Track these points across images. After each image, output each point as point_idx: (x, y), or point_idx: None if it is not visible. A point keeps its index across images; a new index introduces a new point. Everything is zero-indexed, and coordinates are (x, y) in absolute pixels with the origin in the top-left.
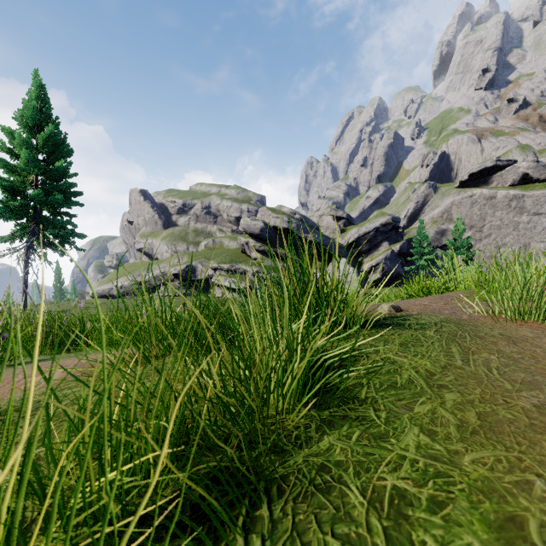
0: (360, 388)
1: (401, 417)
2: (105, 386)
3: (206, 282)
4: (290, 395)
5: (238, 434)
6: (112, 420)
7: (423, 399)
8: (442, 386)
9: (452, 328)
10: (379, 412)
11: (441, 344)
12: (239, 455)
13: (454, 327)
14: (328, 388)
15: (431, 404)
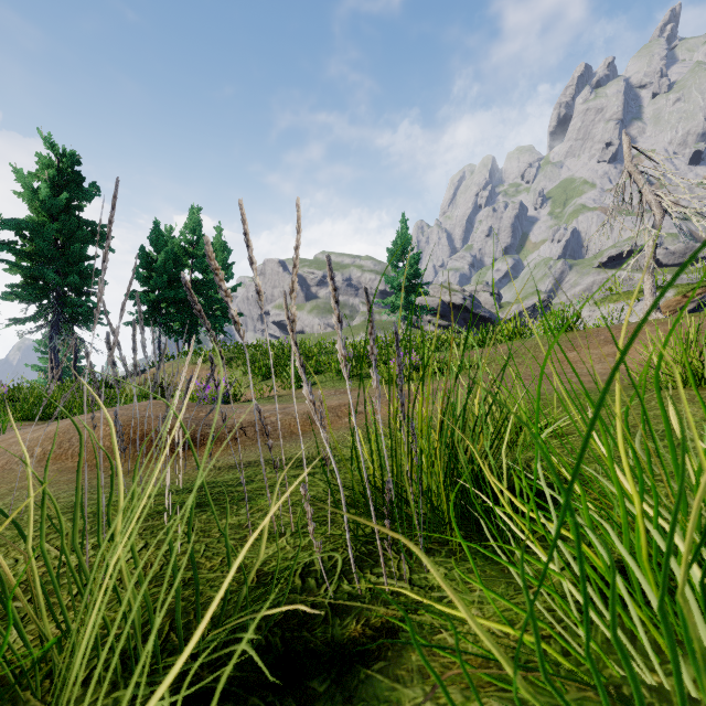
0: None
1: None
2: None
3: None
4: None
5: None
6: None
7: None
8: None
9: None
10: None
11: None
12: None
13: None
14: None
15: None
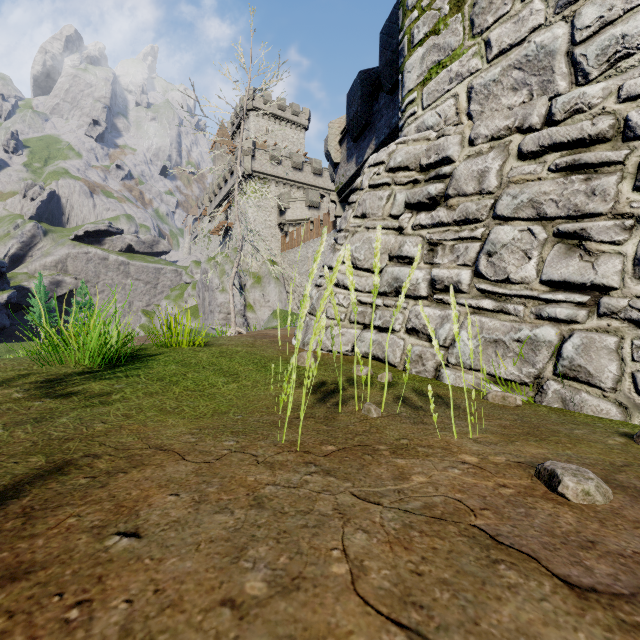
0: None
1: None
2: None
3: None
4: None
5: None
6: None
7: None
8: None
9: None
10: None
11: None
12: None
13: None
14: None
15: None
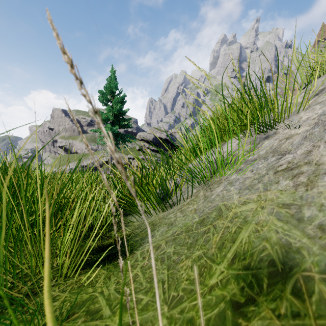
0: None
1: None
2: None
3: None
4: None
5: None
6: None
7: None
8: None
9: None
10: None
11: None
12: None
13: None
14: None
15: None
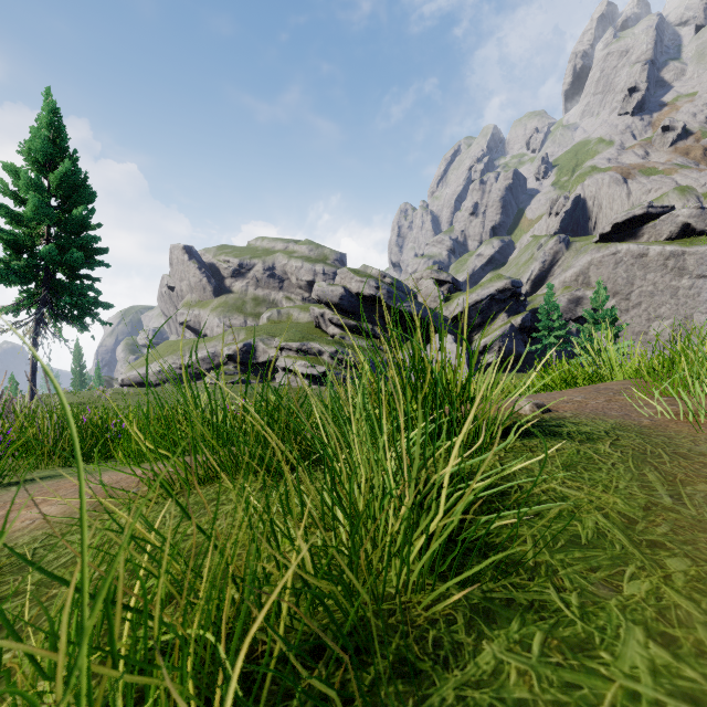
0: (522, 545)
1: (605, 605)
2: (86, 628)
3: (269, 366)
4: (420, 566)
5: (345, 658)
6: (115, 651)
7: (632, 569)
8: (654, 543)
9: (635, 441)
10: (564, 593)
11: (628, 467)
12: (341, 680)
13: (636, 438)
14: (471, 544)
15: (648, 580)
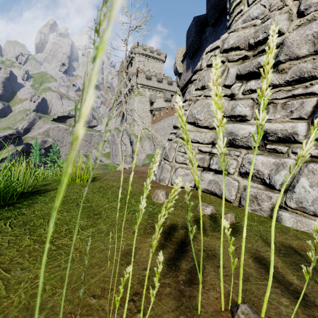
0: None
1: None
2: None
3: None
4: None
5: None
6: None
7: None
8: None
9: None
10: None
11: None
12: None
13: None
14: None
15: None
